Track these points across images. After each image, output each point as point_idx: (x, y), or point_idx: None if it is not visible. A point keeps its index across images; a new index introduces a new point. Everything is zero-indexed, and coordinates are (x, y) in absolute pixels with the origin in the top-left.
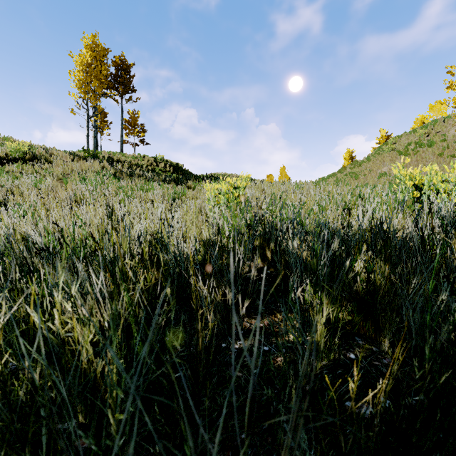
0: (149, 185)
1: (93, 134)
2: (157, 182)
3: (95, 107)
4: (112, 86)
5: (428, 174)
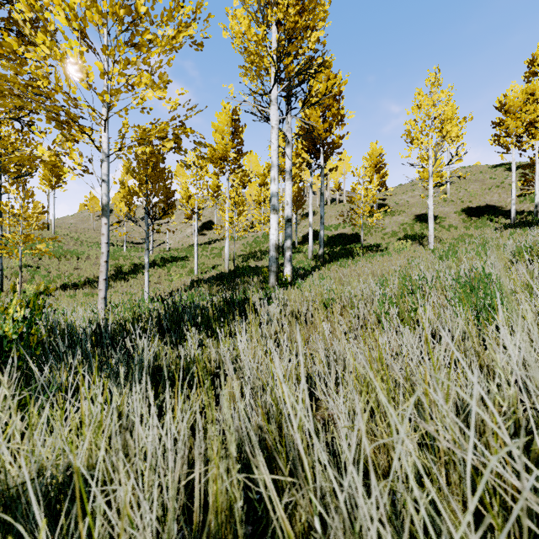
0: None
1: None
2: None
3: None
4: None
5: None
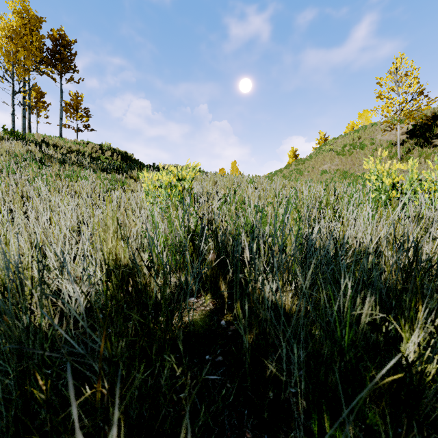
0: (80, 174)
1: (22, 113)
2: (95, 171)
3: (24, 83)
4: (49, 62)
5: (409, 171)
